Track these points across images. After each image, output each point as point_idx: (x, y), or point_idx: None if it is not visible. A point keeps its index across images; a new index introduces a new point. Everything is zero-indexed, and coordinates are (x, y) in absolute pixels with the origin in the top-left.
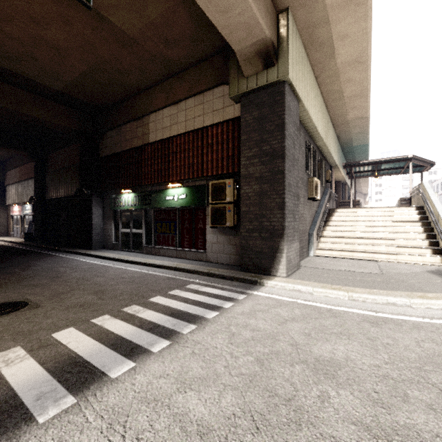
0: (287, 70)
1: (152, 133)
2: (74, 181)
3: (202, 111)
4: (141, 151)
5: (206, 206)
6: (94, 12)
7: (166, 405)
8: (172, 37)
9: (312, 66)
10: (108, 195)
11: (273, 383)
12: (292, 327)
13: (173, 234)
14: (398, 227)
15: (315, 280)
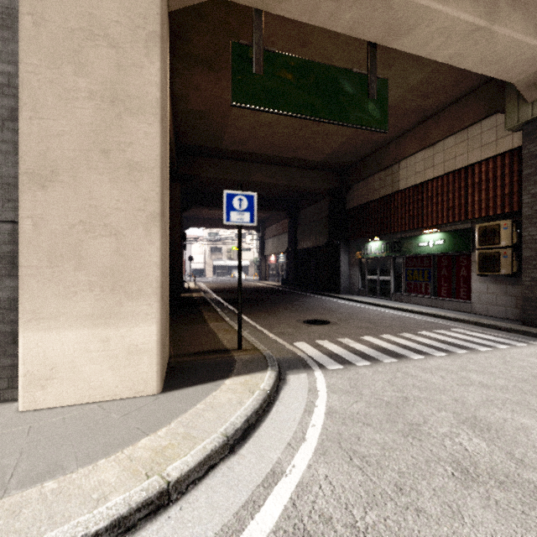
0: None
1: (402, 180)
2: (322, 233)
3: (465, 148)
4: (389, 199)
5: (471, 252)
6: None
7: (454, 373)
8: (431, 90)
9: None
10: (354, 243)
11: None
12: None
13: (426, 282)
14: None
15: None
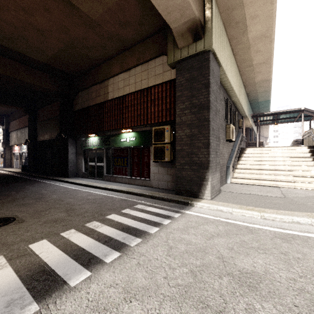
0: (211, 42)
1: (110, 93)
2: (55, 129)
3: (147, 75)
4: (102, 106)
5: (150, 146)
6: (67, 1)
7: None
8: (124, 20)
9: (229, 41)
10: (80, 138)
11: (205, 294)
12: (218, 242)
13: (125, 166)
14: (295, 161)
15: (233, 202)
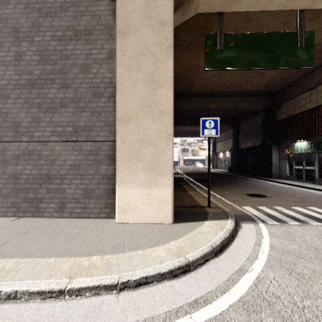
0: None
1: None
2: (257, 137)
3: None
4: (314, 111)
5: None
6: None
7: None
8: None
9: None
10: (283, 144)
11: None
12: None
13: None
14: None
15: None
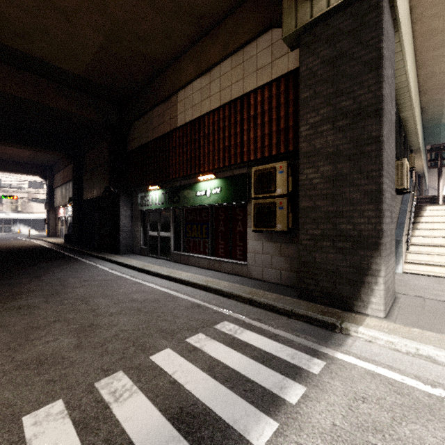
0: None
1: (180, 115)
2: (105, 180)
3: (241, 73)
4: (168, 139)
5: (247, 203)
6: None
7: None
8: None
9: None
10: (136, 193)
11: None
12: None
13: (204, 239)
14: None
15: None
